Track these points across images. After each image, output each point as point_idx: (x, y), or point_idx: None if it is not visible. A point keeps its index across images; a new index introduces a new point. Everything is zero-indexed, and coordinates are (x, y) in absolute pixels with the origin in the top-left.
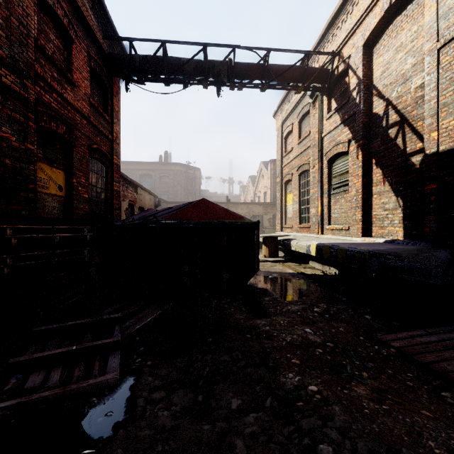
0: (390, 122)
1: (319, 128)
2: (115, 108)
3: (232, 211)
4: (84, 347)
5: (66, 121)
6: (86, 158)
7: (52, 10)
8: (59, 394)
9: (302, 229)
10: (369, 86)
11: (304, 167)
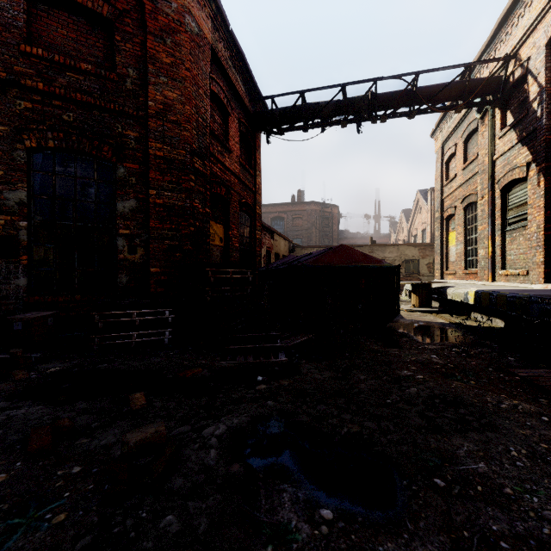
0: None
1: (489, 150)
2: (258, 161)
3: (377, 254)
4: (263, 346)
5: (226, 184)
6: (237, 212)
7: (218, 97)
8: (258, 362)
9: (468, 275)
10: None
11: (470, 198)
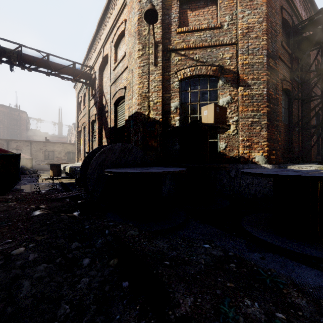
0: (106, 110)
1: (88, 104)
2: None
3: (49, 148)
4: None
5: None
6: None
7: None
8: None
9: None
10: (102, 90)
11: (84, 124)
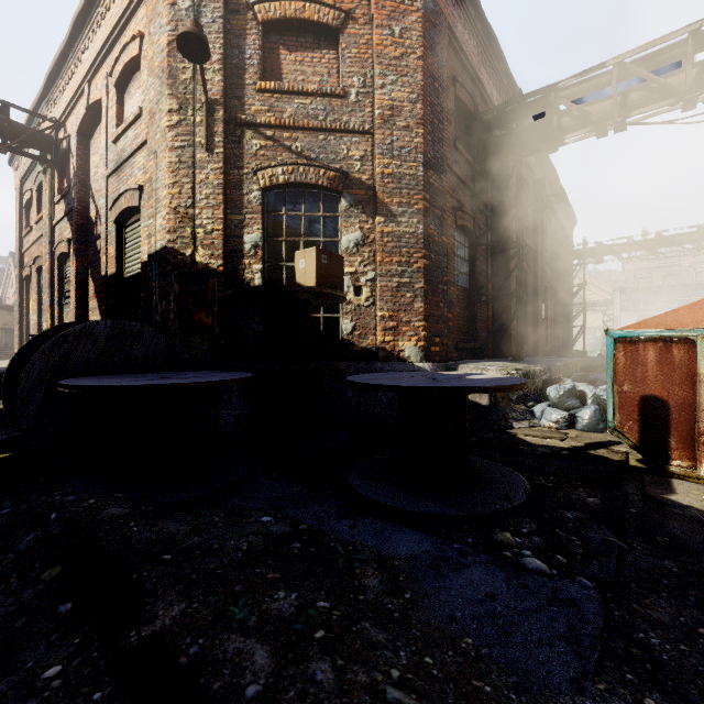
0: (98, 232)
1: (49, 212)
2: None
3: None
4: None
5: None
6: None
7: None
8: None
9: None
10: (88, 183)
11: (40, 260)
